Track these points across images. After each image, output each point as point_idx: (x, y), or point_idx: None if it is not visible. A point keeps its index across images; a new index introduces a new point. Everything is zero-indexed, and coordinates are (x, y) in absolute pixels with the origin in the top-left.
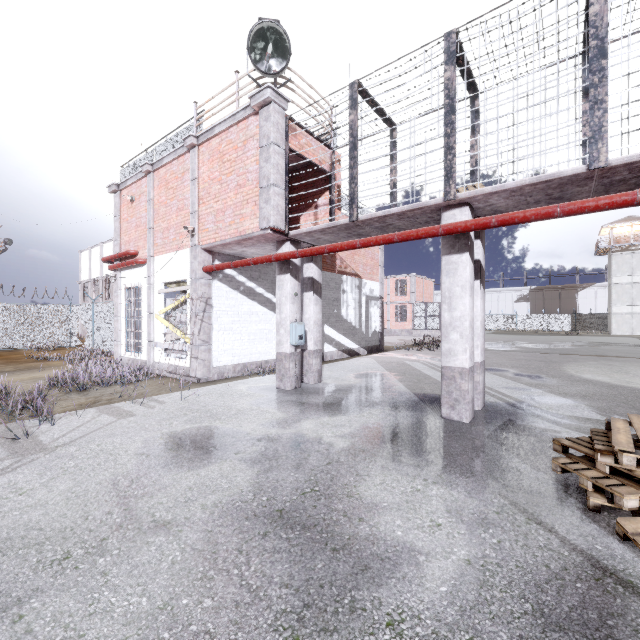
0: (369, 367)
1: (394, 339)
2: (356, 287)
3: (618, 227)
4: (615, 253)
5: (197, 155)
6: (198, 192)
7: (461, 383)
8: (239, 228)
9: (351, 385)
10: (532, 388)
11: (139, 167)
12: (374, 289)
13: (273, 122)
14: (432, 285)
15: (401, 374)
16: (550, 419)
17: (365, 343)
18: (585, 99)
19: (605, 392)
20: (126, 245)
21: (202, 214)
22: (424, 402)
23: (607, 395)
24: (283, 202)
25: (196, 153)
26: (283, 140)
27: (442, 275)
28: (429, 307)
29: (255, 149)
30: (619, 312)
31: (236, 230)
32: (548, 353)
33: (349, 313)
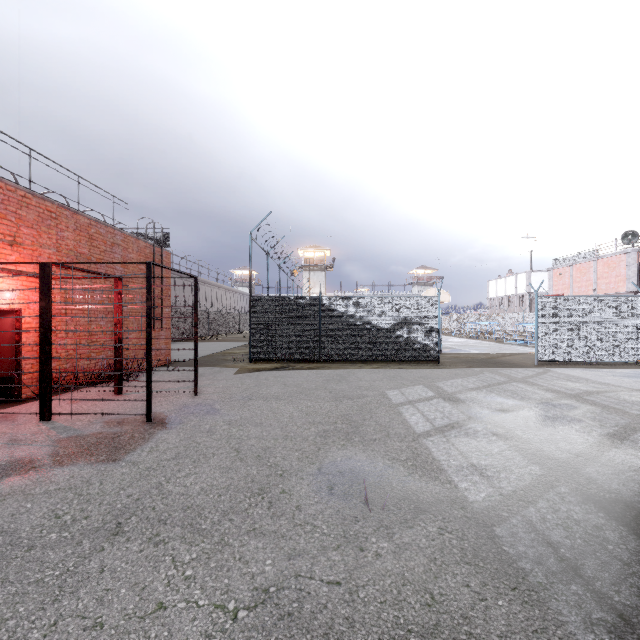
0: None
1: None
2: None
3: None
4: None
5: (596, 263)
6: (597, 276)
7: None
8: (616, 290)
9: None
10: None
11: (563, 262)
12: None
13: (631, 258)
14: None
15: None
16: None
17: None
18: None
19: None
20: (556, 291)
21: (599, 283)
22: None
23: None
24: (636, 282)
25: (596, 262)
26: (636, 262)
27: None
28: None
29: (623, 265)
30: None
31: (615, 290)
32: None
33: None
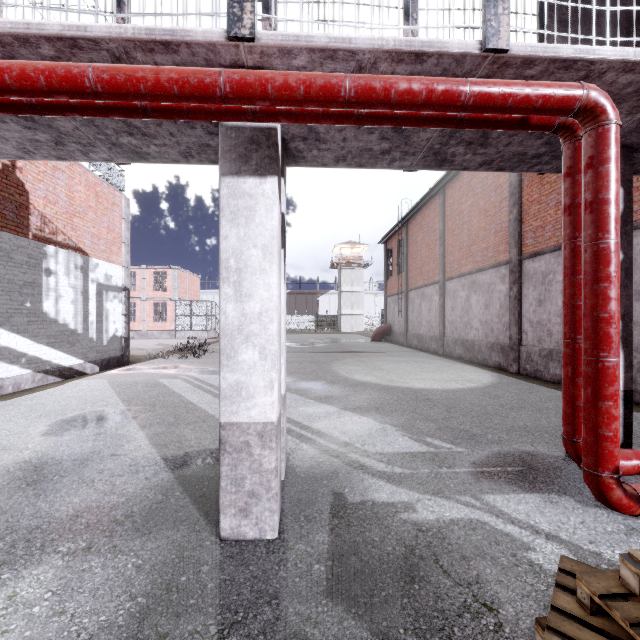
0: (91, 400)
1: (150, 344)
2: (78, 268)
3: (344, 248)
4: (343, 268)
5: None
6: None
7: (262, 456)
8: None
9: (18, 464)
10: (325, 405)
11: None
12: (113, 275)
13: None
14: (198, 281)
15: (148, 408)
16: (380, 471)
17: (96, 355)
18: (407, 22)
19: (388, 398)
20: None
21: None
22: (183, 484)
23: (393, 402)
24: None
25: None
26: None
27: (222, 219)
28: (195, 305)
29: None
30: (345, 314)
31: None
32: (311, 352)
33: (62, 309)
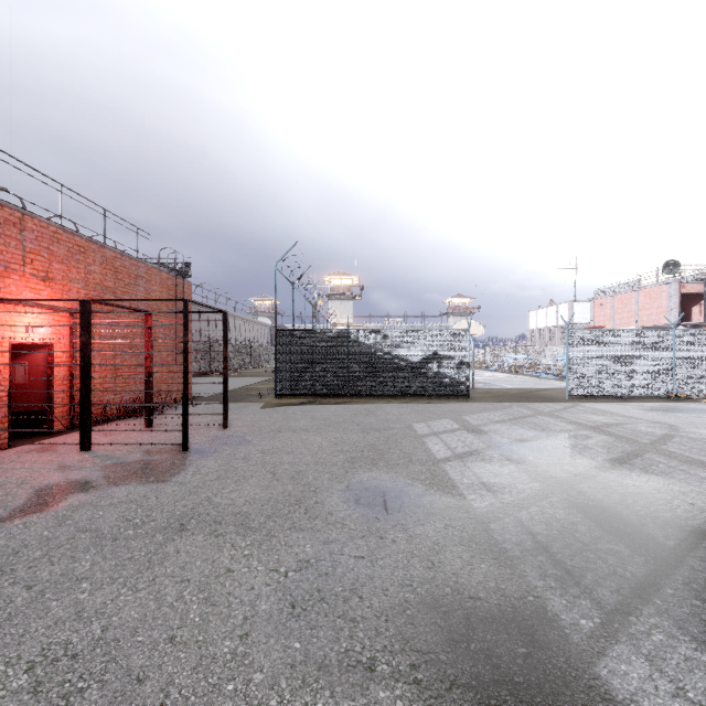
0: None
1: None
2: None
3: None
4: None
5: (638, 293)
6: (638, 307)
7: None
8: (658, 322)
9: None
10: None
11: (605, 292)
12: None
13: (672, 289)
14: None
15: None
16: None
17: None
18: None
19: None
20: (597, 323)
21: (640, 315)
22: None
23: None
24: (677, 314)
25: (637, 293)
26: (677, 293)
27: None
28: None
29: (665, 296)
30: None
31: (656, 322)
32: None
33: None
